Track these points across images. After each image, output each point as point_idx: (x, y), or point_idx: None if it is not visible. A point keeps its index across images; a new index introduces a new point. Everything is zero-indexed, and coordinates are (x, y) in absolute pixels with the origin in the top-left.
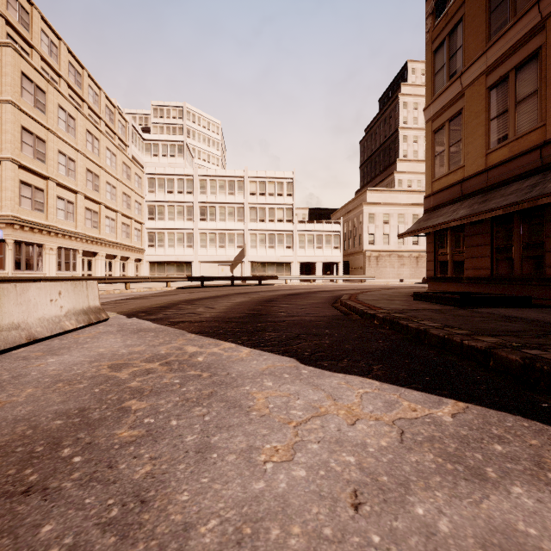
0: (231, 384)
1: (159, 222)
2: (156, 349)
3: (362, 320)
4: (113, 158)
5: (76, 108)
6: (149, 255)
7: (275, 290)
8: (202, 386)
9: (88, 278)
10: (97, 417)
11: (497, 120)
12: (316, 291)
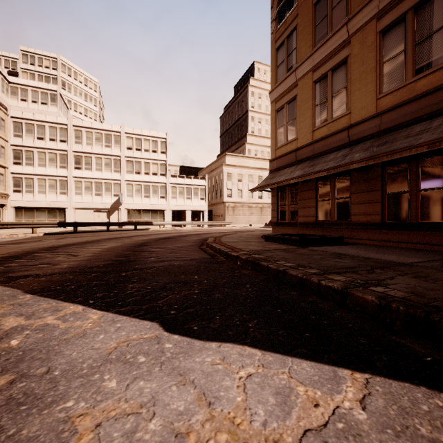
0: (42, 399)
1: (27, 167)
2: None
3: (227, 262)
4: None
5: None
6: (14, 200)
7: (149, 234)
8: None
9: None
10: None
11: (320, 106)
12: (186, 235)
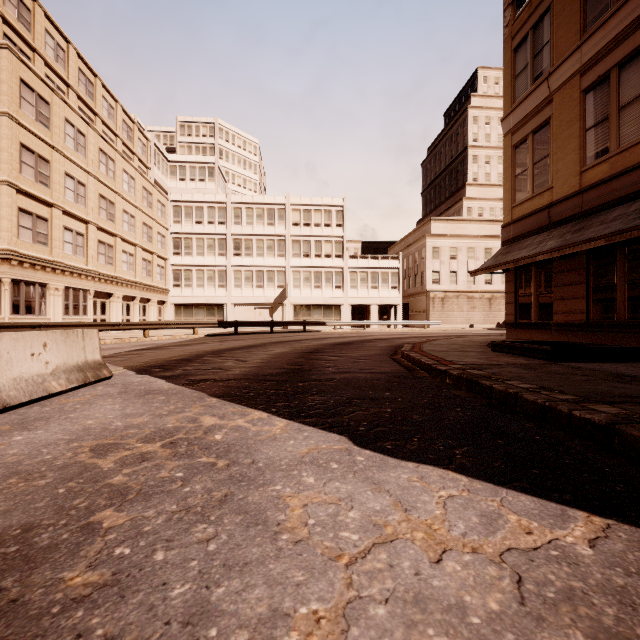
0: (255, 480)
1: (186, 258)
2: (161, 422)
3: (431, 378)
4: (131, 183)
5: (86, 122)
6: (174, 296)
7: (321, 338)
8: (214, 485)
9: (98, 324)
10: (45, 544)
11: (594, 129)
12: (371, 339)
